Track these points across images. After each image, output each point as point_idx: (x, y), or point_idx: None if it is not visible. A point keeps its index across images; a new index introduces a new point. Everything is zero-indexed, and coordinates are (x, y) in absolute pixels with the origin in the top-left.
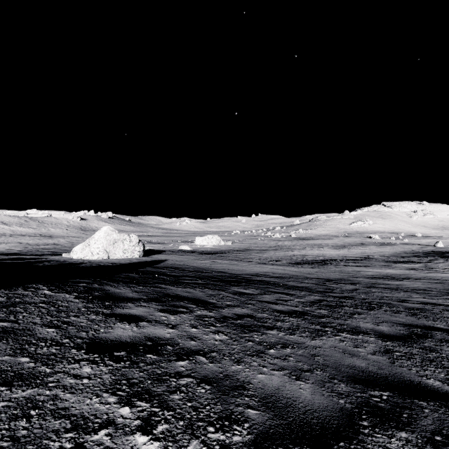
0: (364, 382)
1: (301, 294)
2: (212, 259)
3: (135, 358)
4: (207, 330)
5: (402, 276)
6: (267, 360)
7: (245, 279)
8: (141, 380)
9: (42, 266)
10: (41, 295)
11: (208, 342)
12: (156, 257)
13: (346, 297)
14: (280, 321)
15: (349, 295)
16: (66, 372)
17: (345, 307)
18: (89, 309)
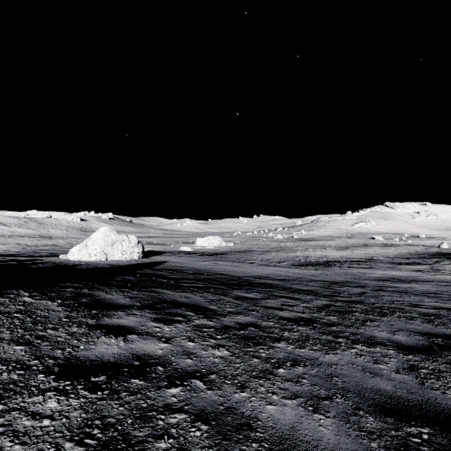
0: (395, 414)
1: (307, 298)
2: (213, 261)
3: (116, 385)
4: (206, 343)
5: (409, 278)
6: (277, 384)
7: (248, 282)
8: (119, 419)
9: (34, 269)
10: (20, 302)
11: (207, 360)
12: (156, 258)
13: (354, 301)
14: (287, 331)
15: (357, 299)
16: (23, 410)
17: (355, 313)
18: (71, 320)
